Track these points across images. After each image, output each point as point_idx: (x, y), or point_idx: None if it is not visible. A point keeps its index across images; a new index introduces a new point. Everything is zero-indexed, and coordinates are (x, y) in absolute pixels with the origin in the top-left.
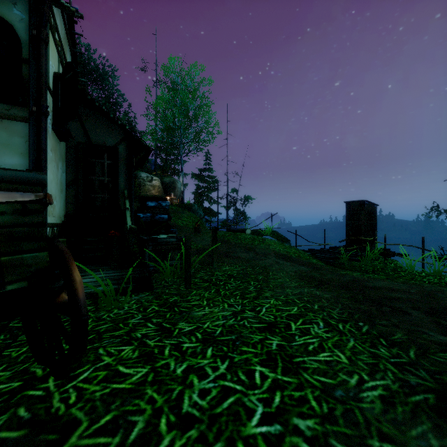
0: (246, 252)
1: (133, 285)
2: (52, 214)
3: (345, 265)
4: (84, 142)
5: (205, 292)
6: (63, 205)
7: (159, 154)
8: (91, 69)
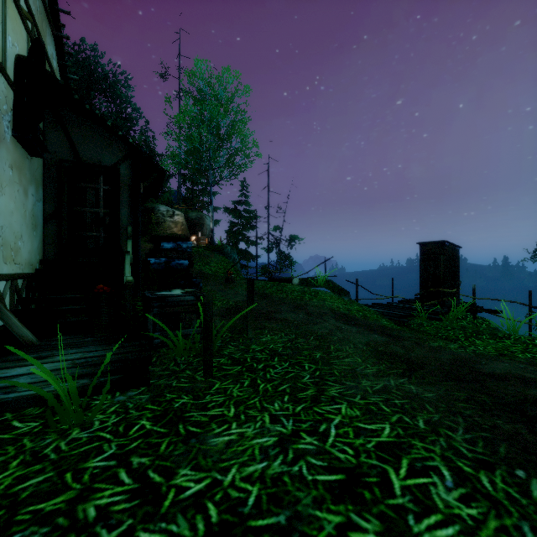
0: (294, 312)
1: (117, 377)
2: (14, 261)
3: (424, 326)
4: (71, 159)
5: (234, 385)
6: (39, 247)
7: (183, 182)
8: (98, 77)
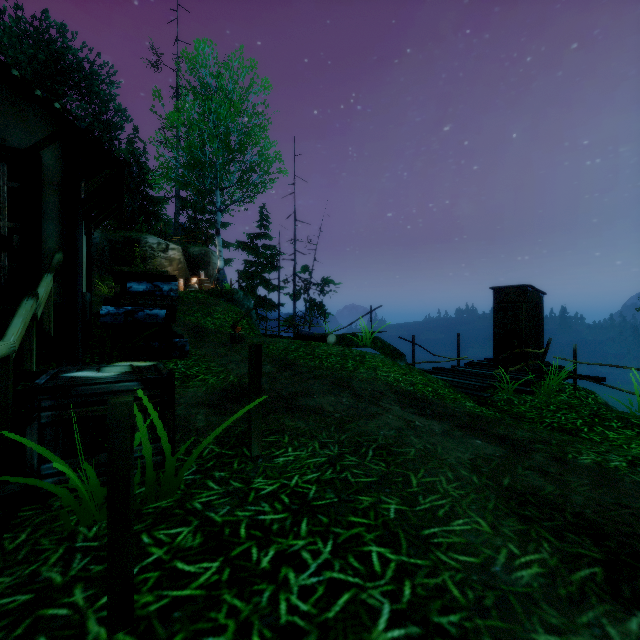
0: (333, 392)
1: None
2: None
3: (516, 405)
4: None
5: None
6: None
7: (183, 207)
8: (68, 66)
